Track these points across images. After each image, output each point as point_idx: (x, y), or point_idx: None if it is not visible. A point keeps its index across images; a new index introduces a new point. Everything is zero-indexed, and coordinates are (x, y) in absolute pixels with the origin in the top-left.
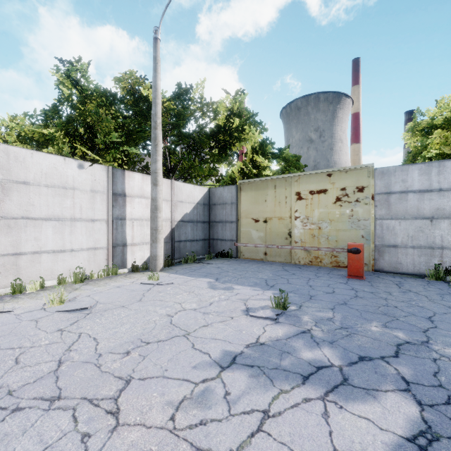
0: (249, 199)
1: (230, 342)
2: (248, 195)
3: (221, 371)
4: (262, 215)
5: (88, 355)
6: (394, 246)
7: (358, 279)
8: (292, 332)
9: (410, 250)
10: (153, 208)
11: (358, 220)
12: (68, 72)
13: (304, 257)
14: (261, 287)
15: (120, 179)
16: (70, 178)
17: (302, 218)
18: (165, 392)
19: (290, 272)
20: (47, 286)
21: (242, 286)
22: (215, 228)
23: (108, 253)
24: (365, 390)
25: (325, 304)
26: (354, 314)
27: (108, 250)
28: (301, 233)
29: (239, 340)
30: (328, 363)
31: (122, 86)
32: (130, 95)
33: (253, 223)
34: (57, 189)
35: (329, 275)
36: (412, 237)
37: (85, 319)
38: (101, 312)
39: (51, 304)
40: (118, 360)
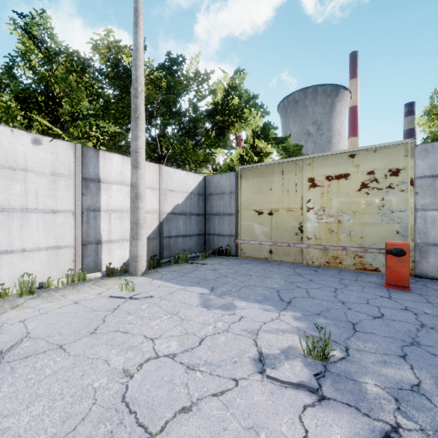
0: (250, 187)
1: None
2: (250, 183)
3: None
4: (267, 207)
5: None
6: None
7: (402, 290)
8: (364, 437)
9: None
10: (133, 196)
11: (391, 212)
12: (28, 28)
13: (318, 257)
14: (274, 304)
15: (92, 160)
16: (21, 156)
17: (317, 209)
18: None
19: (306, 277)
20: None
21: (246, 302)
22: (211, 222)
23: (75, 253)
24: None
25: (385, 343)
26: None
27: (75, 249)
28: (315, 228)
29: None
30: None
31: (100, 52)
32: (111, 66)
33: (255, 215)
34: (0, 170)
35: (359, 283)
36: None
37: None
38: (15, 362)
39: None
40: None
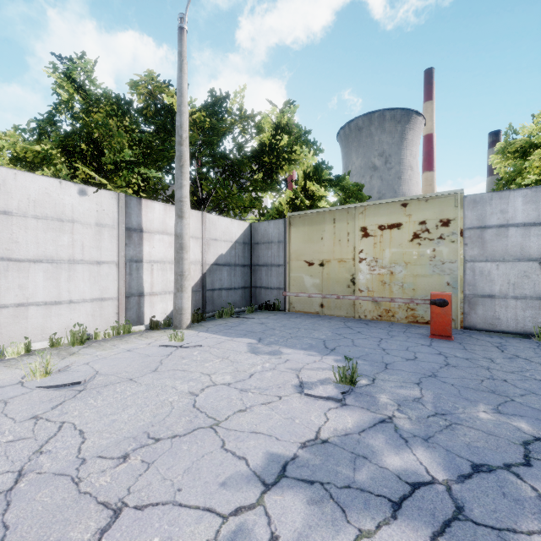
0: (300, 236)
1: (277, 439)
2: (300, 231)
3: (264, 492)
4: (317, 257)
5: (65, 461)
6: (491, 296)
7: (444, 339)
8: (367, 421)
9: (511, 301)
10: (177, 247)
11: (442, 263)
12: (68, 72)
13: (371, 310)
14: (319, 350)
15: (135, 209)
16: (68, 208)
17: (369, 260)
18: (174, 534)
19: (355, 330)
20: (35, 349)
21: (292, 349)
22: (258, 273)
23: (119, 305)
24: (495, 530)
25: (408, 375)
26: (449, 392)
27: (119, 301)
28: (367, 279)
29: (291, 434)
30: (428, 478)
31: (139, 92)
32: (149, 104)
33: (306, 266)
34: (50, 222)
35: (406, 334)
36: (514, 285)
37: (74, 399)
38: (98, 388)
39: (32, 376)
40: (109, 470)
